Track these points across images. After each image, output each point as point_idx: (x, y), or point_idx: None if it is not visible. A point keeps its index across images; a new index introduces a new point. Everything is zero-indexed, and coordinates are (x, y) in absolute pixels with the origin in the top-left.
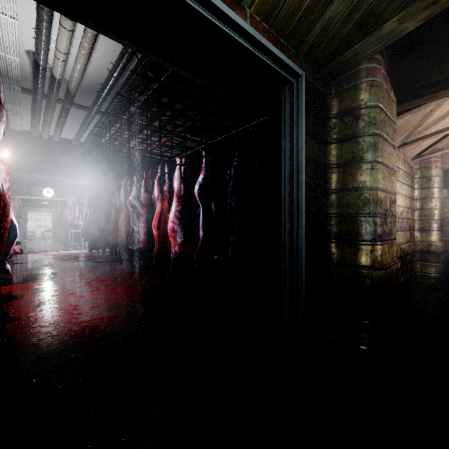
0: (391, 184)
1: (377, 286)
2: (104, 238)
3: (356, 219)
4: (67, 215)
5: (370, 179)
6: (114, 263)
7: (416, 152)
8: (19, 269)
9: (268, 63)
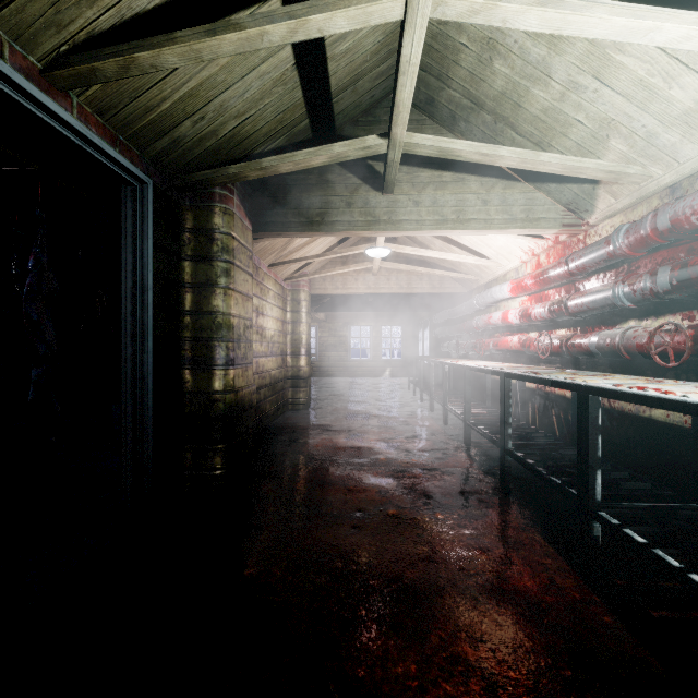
0: (246, 310)
1: (229, 409)
2: None
3: (211, 344)
4: None
5: (224, 304)
6: None
7: (287, 273)
8: None
9: (103, 161)
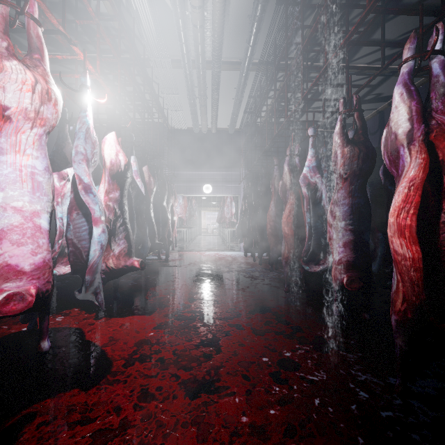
0: None
1: None
2: (259, 242)
3: None
4: (225, 212)
5: None
6: (273, 284)
7: None
8: (167, 276)
9: None
